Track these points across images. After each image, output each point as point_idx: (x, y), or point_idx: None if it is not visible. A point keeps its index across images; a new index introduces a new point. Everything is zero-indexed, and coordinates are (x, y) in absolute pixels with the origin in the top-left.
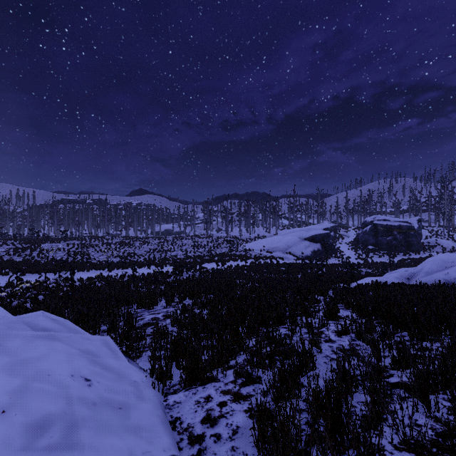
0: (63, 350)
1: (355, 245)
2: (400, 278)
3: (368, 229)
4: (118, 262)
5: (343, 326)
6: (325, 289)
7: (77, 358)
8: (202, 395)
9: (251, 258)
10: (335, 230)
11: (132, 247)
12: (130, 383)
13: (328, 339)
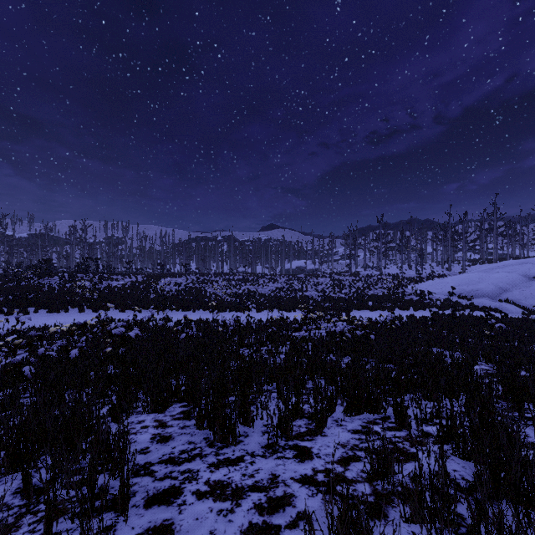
0: None
1: None
2: None
3: None
4: (234, 302)
5: None
6: None
7: None
8: None
9: (433, 307)
10: None
11: (254, 285)
12: None
13: None
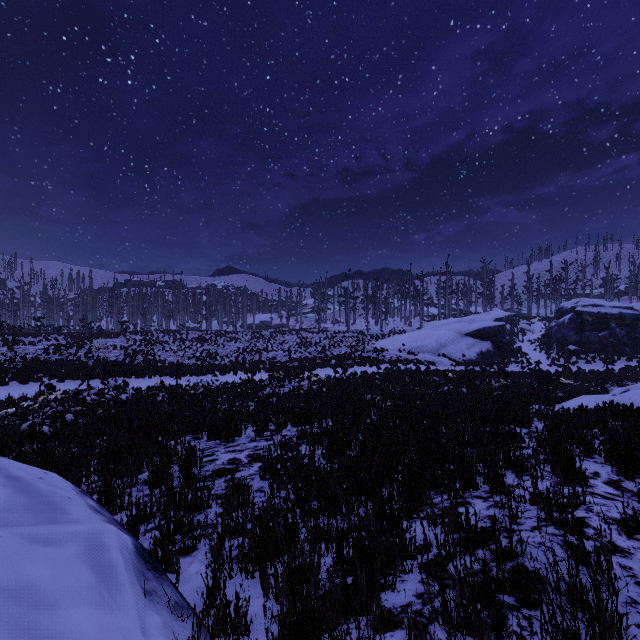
0: None
1: (546, 344)
2: None
3: (566, 320)
4: (193, 366)
5: (639, 513)
6: (528, 416)
7: None
8: None
9: (385, 363)
10: (511, 322)
11: (213, 345)
12: None
13: (609, 544)
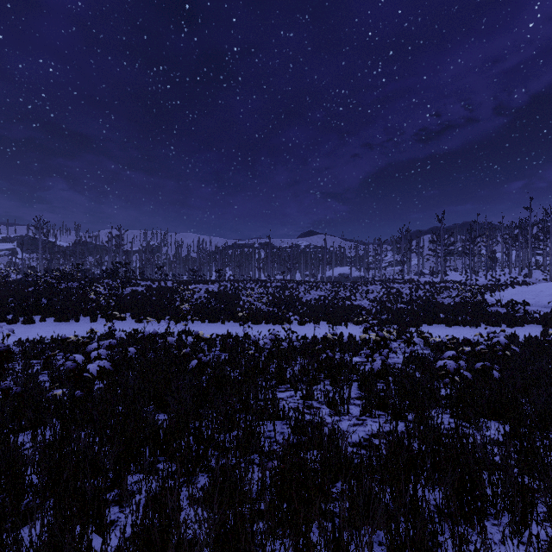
0: None
1: None
2: None
3: None
4: (271, 312)
5: None
6: None
7: None
8: None
9: (533, 323)
10: None
11: (294, 292)
12: None
13: None
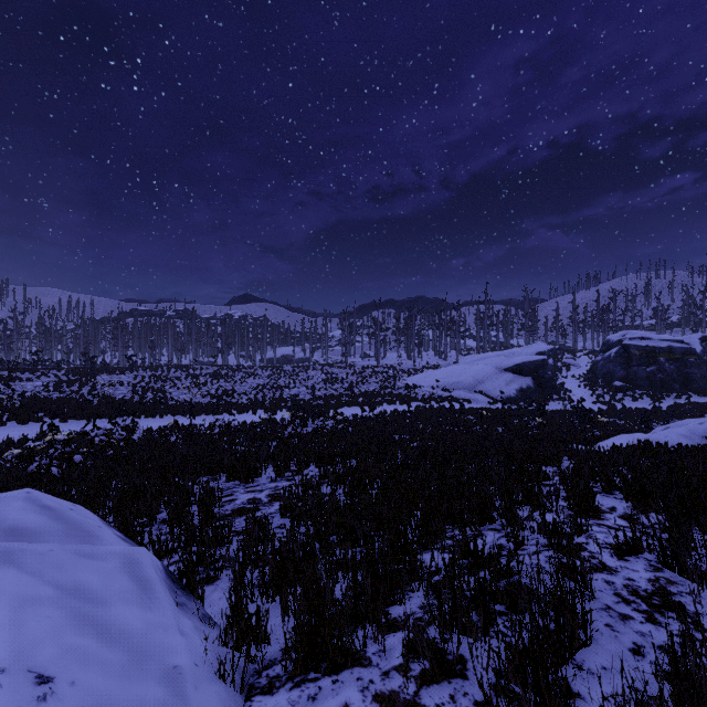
0: (11, 592)
1: (591, 380)
2: (690, 436)
3: (612, 354)
4: (208, 404)
5: (629, 537)
6: (557, 454)
7: (40, 612)
8: (331, 703)
9: (418, 401)
10: (554, 356)
11: (230, 381)
12: (161, 675)
13: (599, 564)
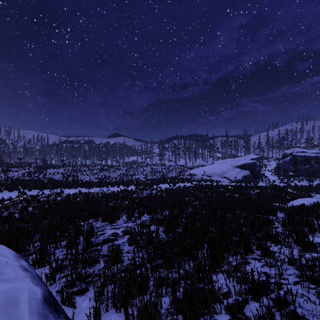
0: None
1: (277, 172)
2: None
3: (288, 159)
4: (97, 182)
5: None
6: (275, 209)
7: None
8: None
9: (195, 181)
10: (259, 160)
11: (108, 172)
12: None
13: None
